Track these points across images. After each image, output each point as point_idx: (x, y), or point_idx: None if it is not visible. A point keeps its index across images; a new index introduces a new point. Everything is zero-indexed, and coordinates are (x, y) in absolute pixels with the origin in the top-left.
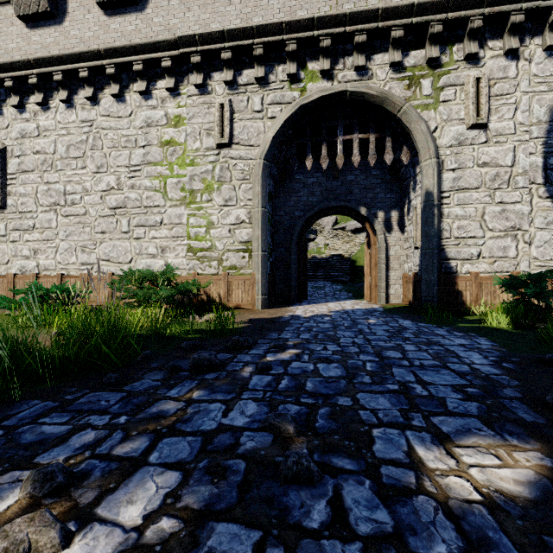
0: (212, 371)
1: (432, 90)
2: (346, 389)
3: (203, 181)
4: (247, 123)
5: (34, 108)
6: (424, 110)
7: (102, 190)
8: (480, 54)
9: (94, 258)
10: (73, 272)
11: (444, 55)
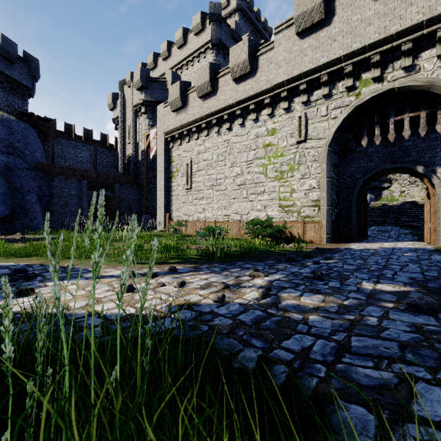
0: (294, 262)
1: None
2: (351, 271)
3: (288, 165)
4: (316, 125)
5: (203, 138)
6: None
7: (233, 176)
8: None
9: (230, 212)
10: (220, 220)
11: None
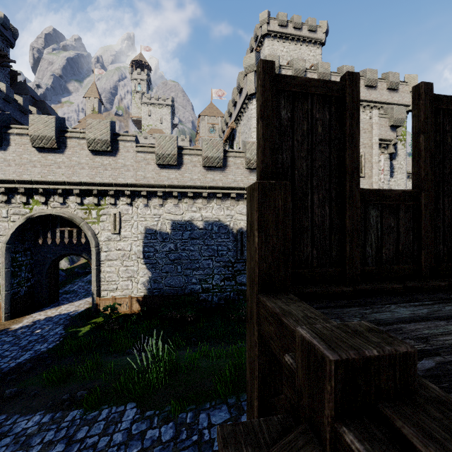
0: None
1: (97, 215)
2: None
3: None
4: None
5: None
6: (93, 224)
7: None
8: (118, 202)
9: None
10: None
11: (102, 201)
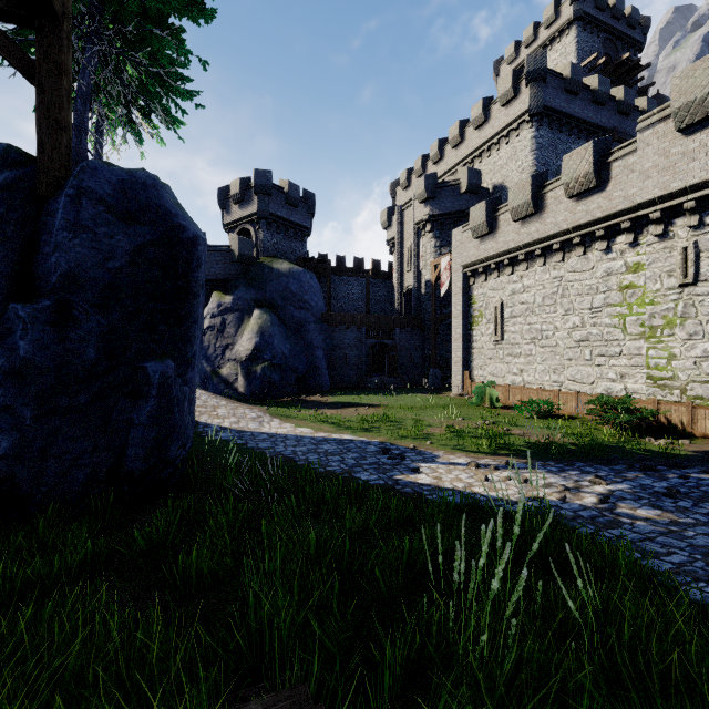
0: (651, 472)
1: None
2: None
3: (663, 317)
4: None
5: (520, 273)
6: None
7: (568, 328)
8: None
9: (562, 378)
10: (546, 387)
11: None
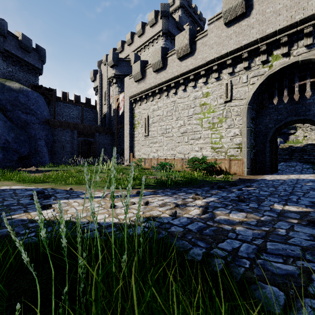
0: (223, 189)
1: None
2: (266, 196)
3: (218, 118)
4: (239, 89)
5: (156, 100)
6: None
7: (178, 126)
8: None
9: (175, 152)
10: (168, 157)
11: None
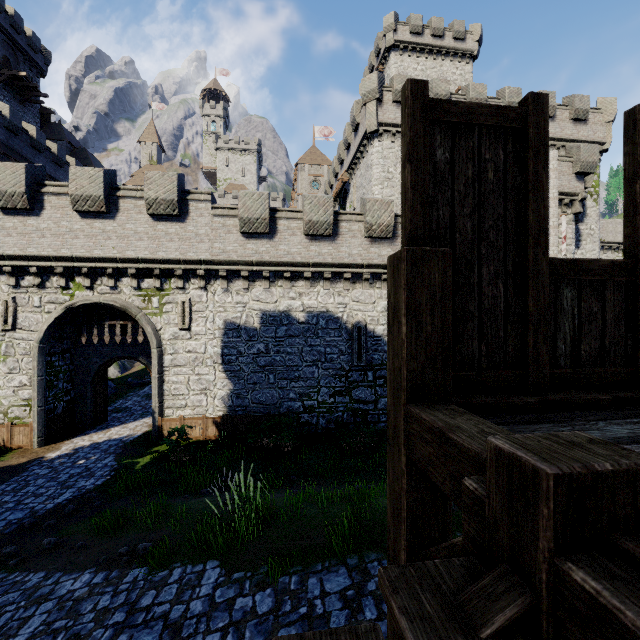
0: None
1: (159, 304)
2: None
3: None
4: (29, 315)
5: None
6: (154, 316)
7: None
8: (187, 286)
9: None
10: None
11: (166, 284)
